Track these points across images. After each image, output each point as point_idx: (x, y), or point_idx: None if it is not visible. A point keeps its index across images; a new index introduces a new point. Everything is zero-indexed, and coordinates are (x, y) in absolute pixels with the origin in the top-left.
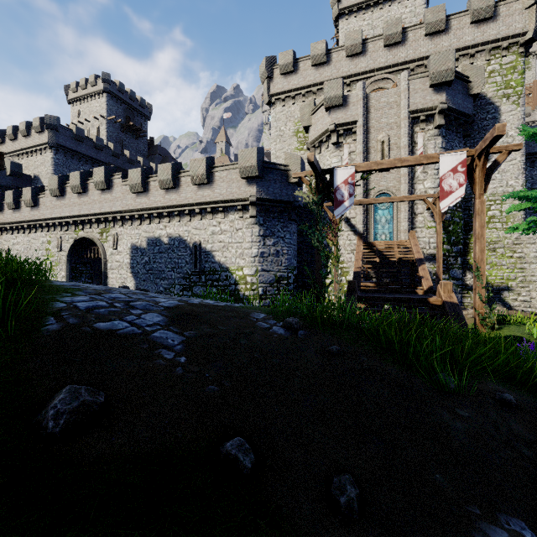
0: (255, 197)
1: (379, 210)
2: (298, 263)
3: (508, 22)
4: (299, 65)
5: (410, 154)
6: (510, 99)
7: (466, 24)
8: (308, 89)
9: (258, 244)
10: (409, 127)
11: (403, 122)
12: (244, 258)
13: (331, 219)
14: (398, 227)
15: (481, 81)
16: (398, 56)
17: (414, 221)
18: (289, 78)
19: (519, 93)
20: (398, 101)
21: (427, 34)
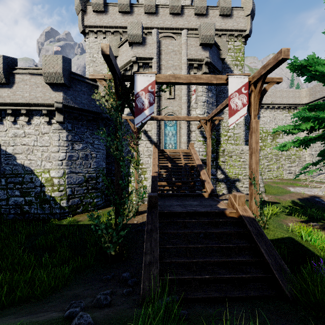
0: (61, 104)
1: (168, 126)
2: (107, 164)
3: (238, 21)
4: (108, 8)
5: (188, 89)
6: (238, 67)
7: (217, 15)
8: (116, 29)
9: (66, 148)
10: (187, 70)
11: (183, 66)
12: (51, 161)
13: (133, 130)
14: (180, 140)
15: (226, 51)
16: (179, 23)
17: (190, 136)
18: (100, 16)
19: (242, 65)
20: (180, 51)
21: (196, 14)
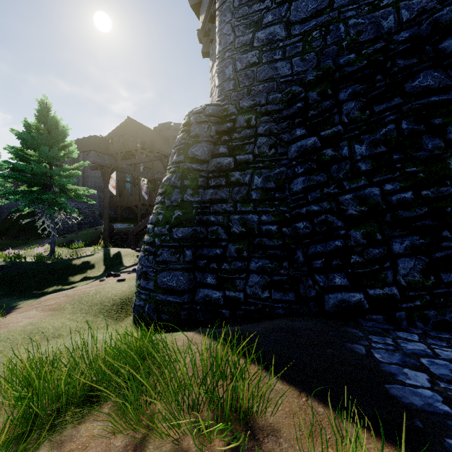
0: None
1: None
2: None
3: None
4: None
5: None
6: None
7: None
8: None
9: None
10: None
11: None
12: None
13: None
14: None
15: None
16: None
17: None
18: None
19: None
20: None
21: None
